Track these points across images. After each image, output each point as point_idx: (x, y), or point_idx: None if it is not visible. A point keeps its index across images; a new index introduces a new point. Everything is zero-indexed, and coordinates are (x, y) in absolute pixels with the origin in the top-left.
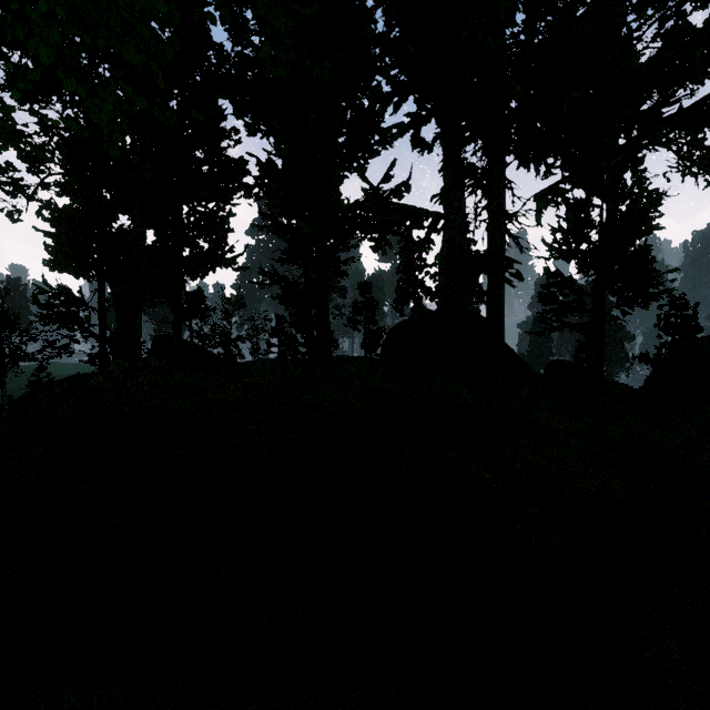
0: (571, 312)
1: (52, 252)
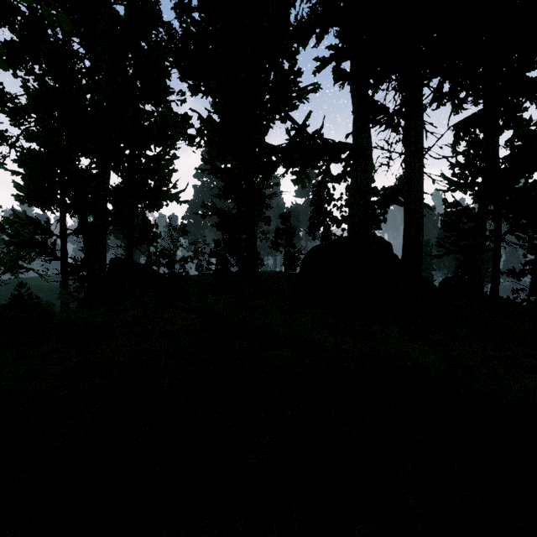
0: (472, 238)
1: (20, 188)
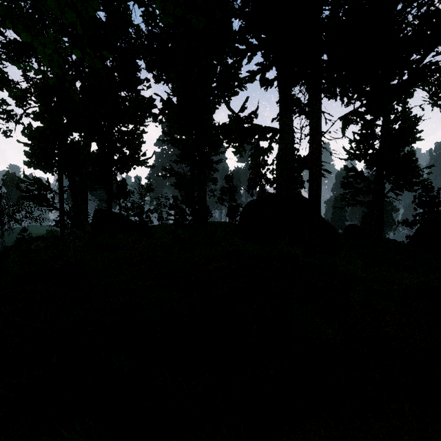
0: (362, 194)
1: (29, 156)
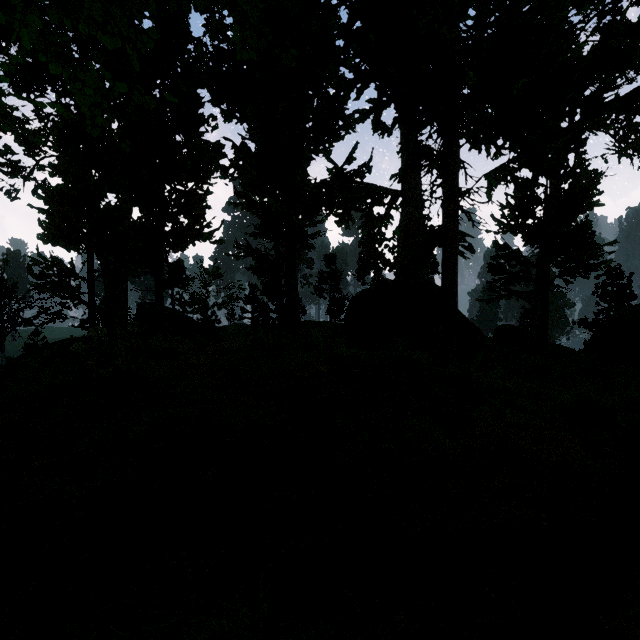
0: (519, 281)
1: (46, 227)
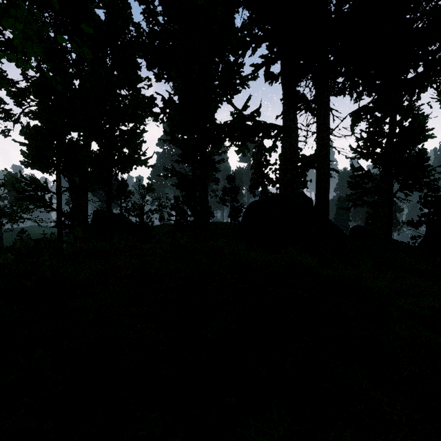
0: (371, 194)
1: (26, 155)
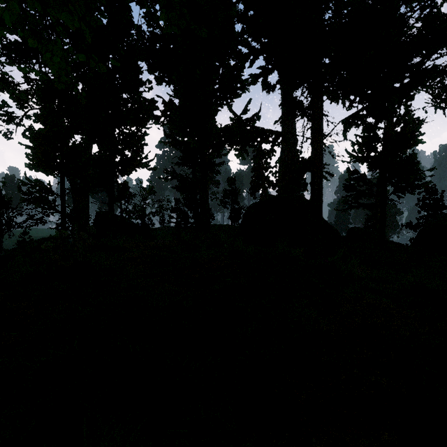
0: (365, 196)
1: (31, 158)
